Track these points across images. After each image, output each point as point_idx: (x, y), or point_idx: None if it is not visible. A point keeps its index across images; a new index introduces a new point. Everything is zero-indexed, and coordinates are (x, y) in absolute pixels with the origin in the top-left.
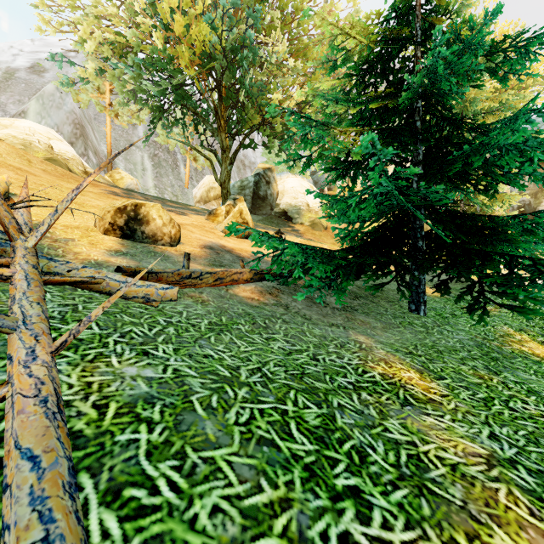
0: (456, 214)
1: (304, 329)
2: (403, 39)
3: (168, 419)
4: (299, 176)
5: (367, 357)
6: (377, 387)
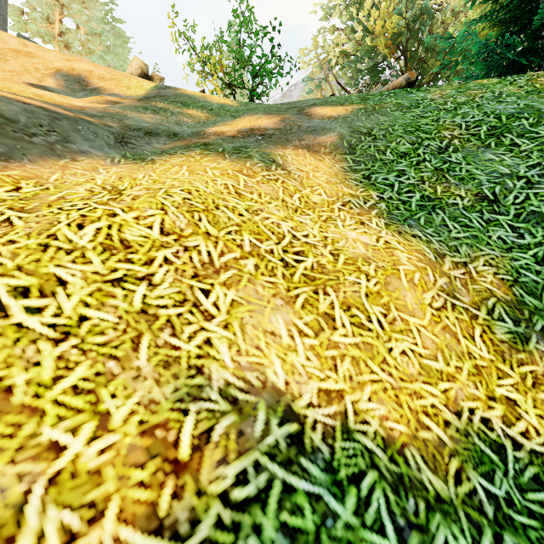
0: None
1: None
2: None
3: None
4: None
5: None
6: None
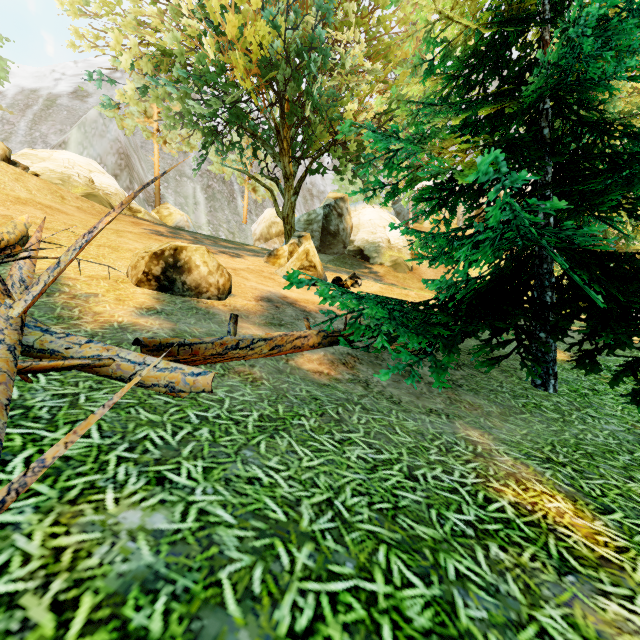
0: (604, 254)
1: (392, 421)
2: (525, 17)
3: (175, 631)
4: (378, 206)
5: (487, 470)
6: (512, 531)
